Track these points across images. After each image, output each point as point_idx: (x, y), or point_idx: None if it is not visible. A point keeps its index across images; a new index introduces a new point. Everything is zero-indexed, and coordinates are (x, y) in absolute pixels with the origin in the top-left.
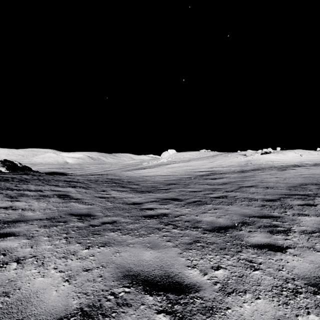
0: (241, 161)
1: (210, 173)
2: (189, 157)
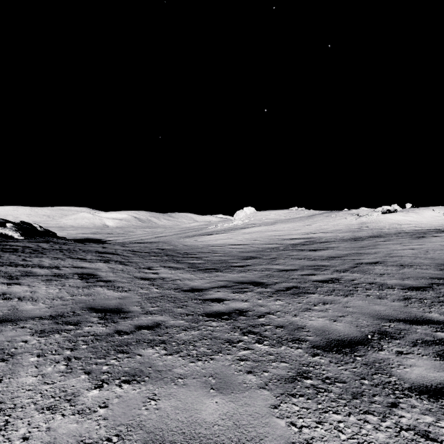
0: (352, 224)
1: (307, 241)
2: (274, 218)
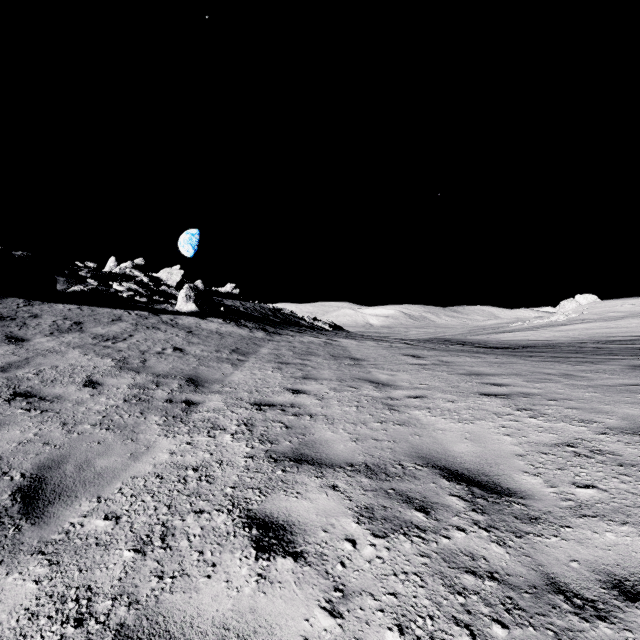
0: None
1: None
2: (628, 310)
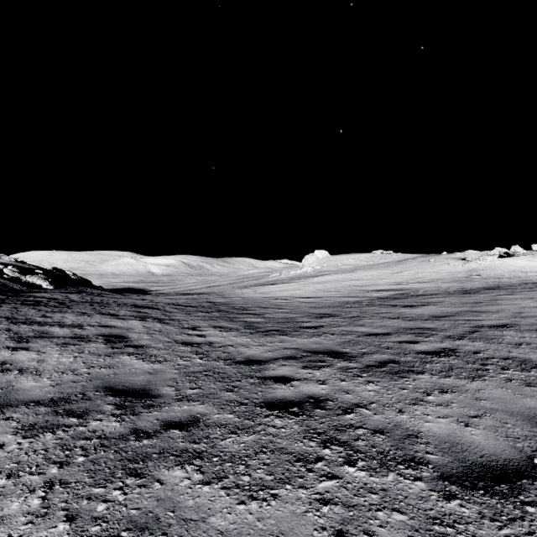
0: (457, 271)
1: (398, 293)
2: (353, 263)
